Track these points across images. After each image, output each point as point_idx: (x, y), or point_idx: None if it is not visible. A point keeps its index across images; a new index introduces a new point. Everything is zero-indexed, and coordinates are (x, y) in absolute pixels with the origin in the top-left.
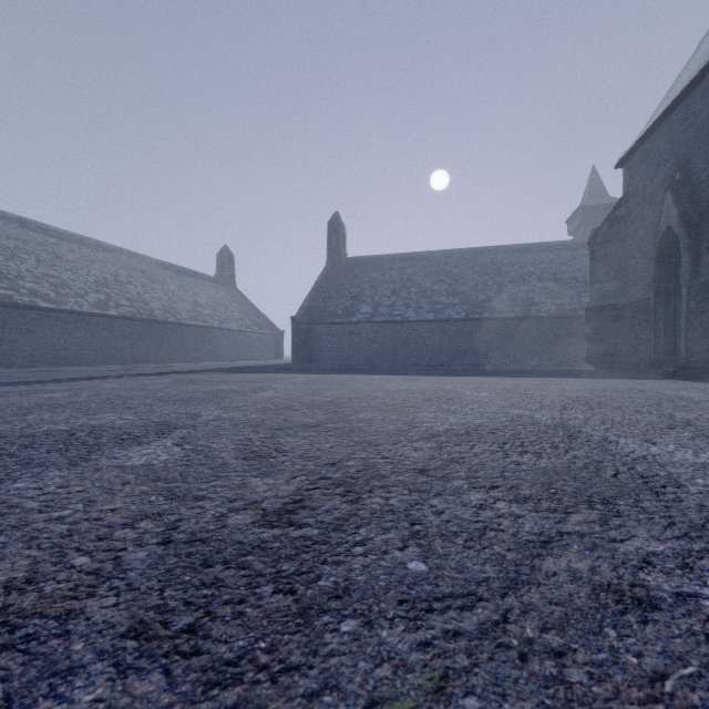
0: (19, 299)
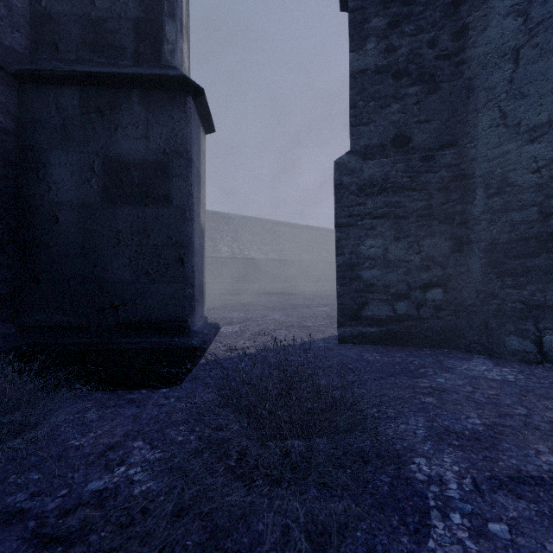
0: (323, 259)
